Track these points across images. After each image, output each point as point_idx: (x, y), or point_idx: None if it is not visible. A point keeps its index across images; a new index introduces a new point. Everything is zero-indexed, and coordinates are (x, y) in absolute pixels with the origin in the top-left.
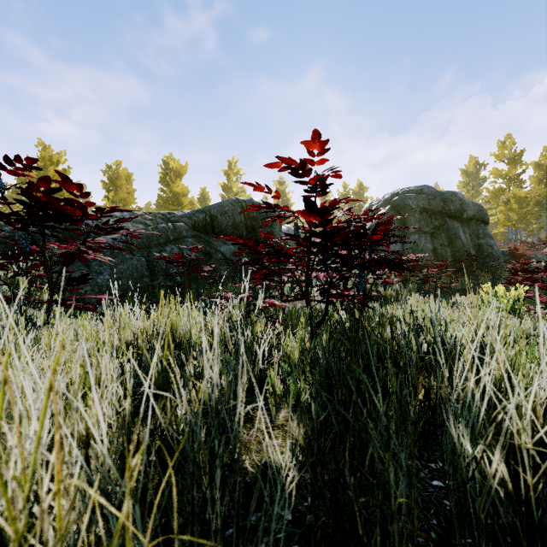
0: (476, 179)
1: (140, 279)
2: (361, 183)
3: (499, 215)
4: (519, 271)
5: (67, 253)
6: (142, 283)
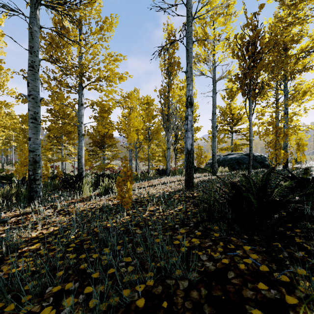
0: None
1: None
2: None
3: None
4: None
5: None
6: None
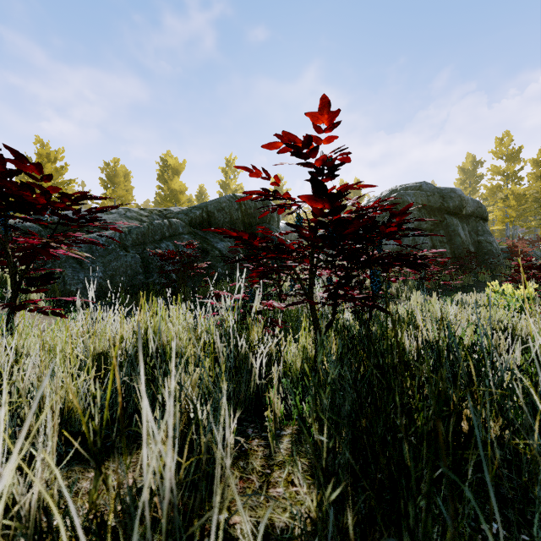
0: (473, 176)
1: (134, 276)
2: (358, 180)
3: (497, 212)
4: (524, 268)
5: (28, 247)
6: (136, 280)
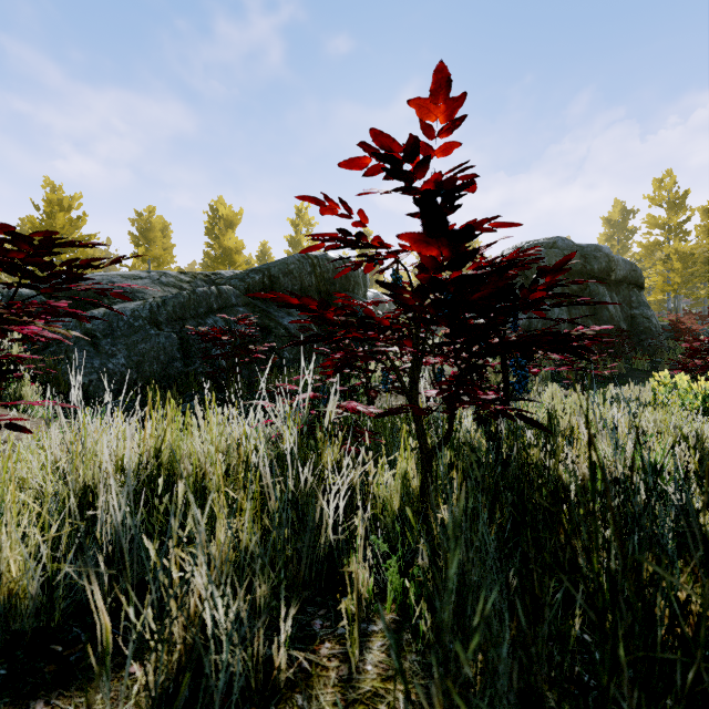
0: (623, 230)
1: (169, 363)
2: None
3: (656, 278)
4: (700, 352)
5: None
6: (171, 369)
